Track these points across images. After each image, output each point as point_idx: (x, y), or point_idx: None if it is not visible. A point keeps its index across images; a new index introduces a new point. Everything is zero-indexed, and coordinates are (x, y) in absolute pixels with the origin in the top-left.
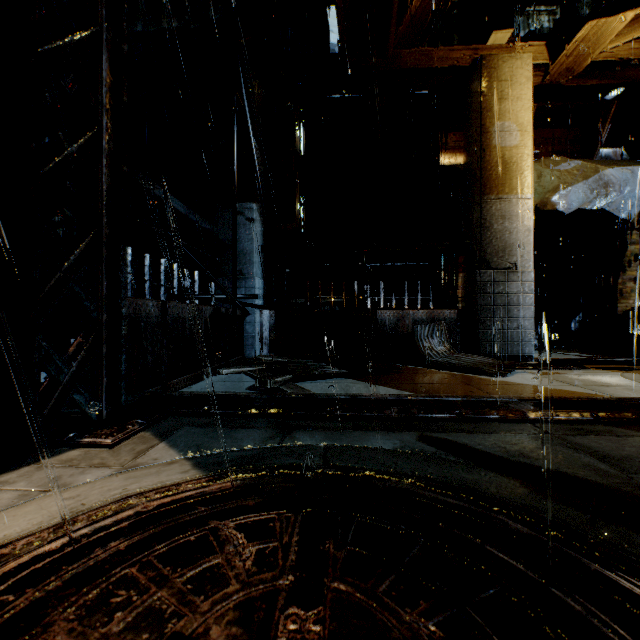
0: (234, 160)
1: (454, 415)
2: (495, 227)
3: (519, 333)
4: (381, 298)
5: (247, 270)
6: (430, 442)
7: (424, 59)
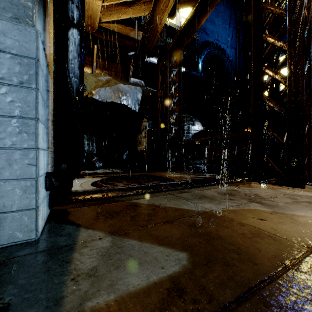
0: None
1: None
2: None
3: None
4: None
5: None
6: None
7: None
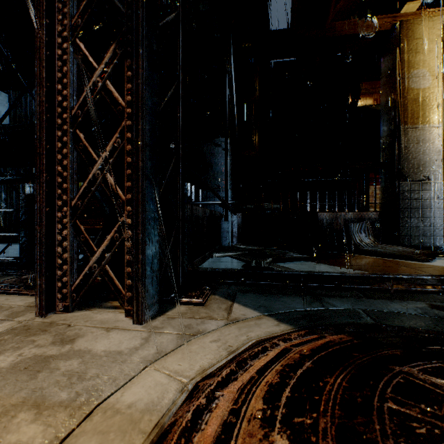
0: (226, 106)
1: (441, 289)
2: (411, 149)
3: (431, 229)
4: (317, 204)
5: (223, 185)
6: (443, 310)
7: (353, 27)
